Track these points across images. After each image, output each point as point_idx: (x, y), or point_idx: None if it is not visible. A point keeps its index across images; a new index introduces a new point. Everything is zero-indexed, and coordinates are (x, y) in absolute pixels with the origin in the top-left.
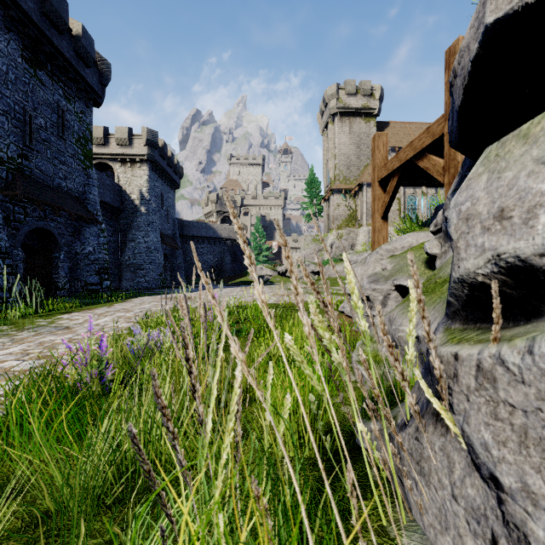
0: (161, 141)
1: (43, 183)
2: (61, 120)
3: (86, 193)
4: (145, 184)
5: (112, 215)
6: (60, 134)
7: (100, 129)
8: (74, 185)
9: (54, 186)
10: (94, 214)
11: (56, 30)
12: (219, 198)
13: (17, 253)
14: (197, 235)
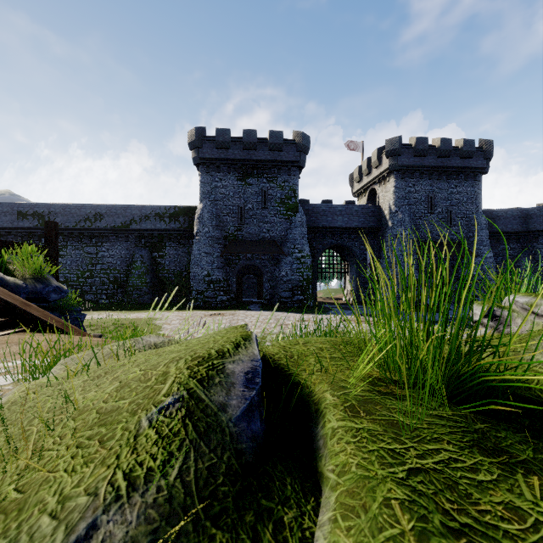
0: (413, 140)
1: (248, 240)
2: (264, 198)
3: (287, 235)
4: (391, 197)
5: (367, 235)
6: (262, 207)
7: (365, 161)
8: (277, 233)
9: (259, 239)
10: (291, 248)
11: (253, 150)
12: None
13: (232, 280)
14: None
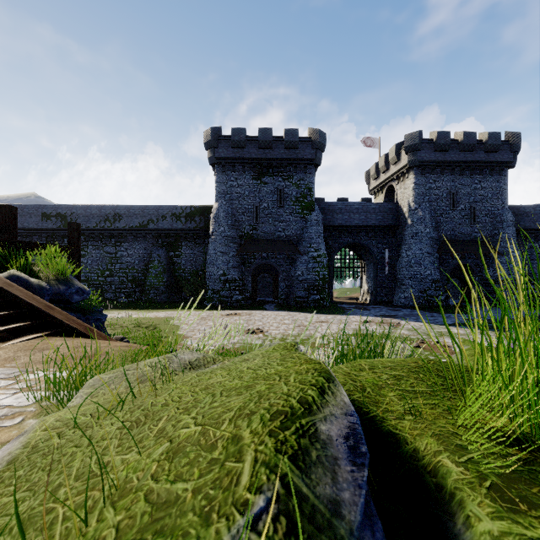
0: (434, 134)
1: (264, 239)
2: (279, 196)
3: (303, 234)
4: (411, 193)
5: (385, 234)
6: (278, 206)
7: (382, 158)
8: (292, 231)
9: (274, 238)
10: (307, 247)
11: (269, 149)
12: None
13: (248, 279)
14: None
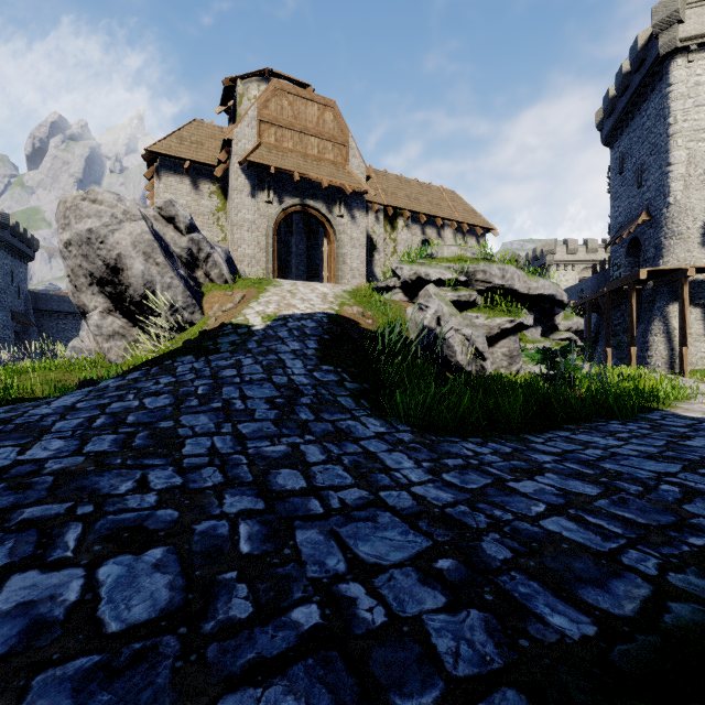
0: (12, 220)
1: None
2: None
3: None
4: None
5: None
6: None
7: None
8: None
9: None
10: None
11: None
12: None
13: None
14: (58, 310)
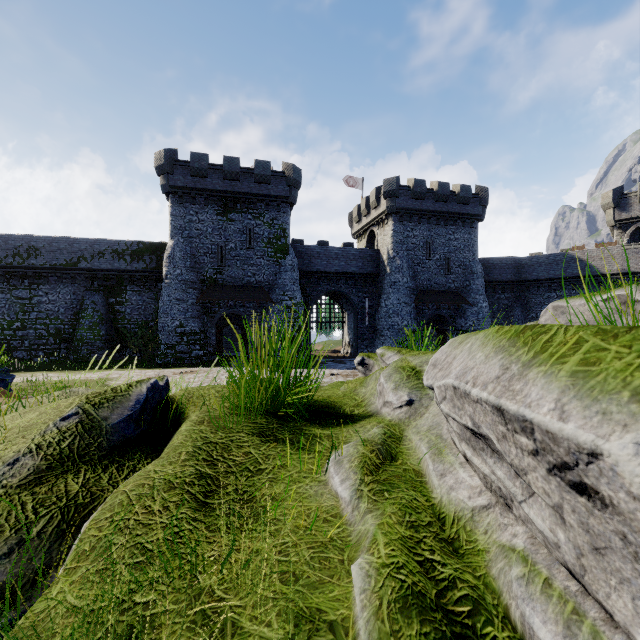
0: (412, 182)
1: (230, 285)
2: (249, 236)
3: (276, 280)
4: (390, 241)
5: (366, 282)
6: (247, 247)
7: (364, 201)
8: (264, 277)
9: (243, 283)
10: (280, 295)
11: (236, 181)
12: (622, 196)
13: (211, 331)
14: (546, 277)
